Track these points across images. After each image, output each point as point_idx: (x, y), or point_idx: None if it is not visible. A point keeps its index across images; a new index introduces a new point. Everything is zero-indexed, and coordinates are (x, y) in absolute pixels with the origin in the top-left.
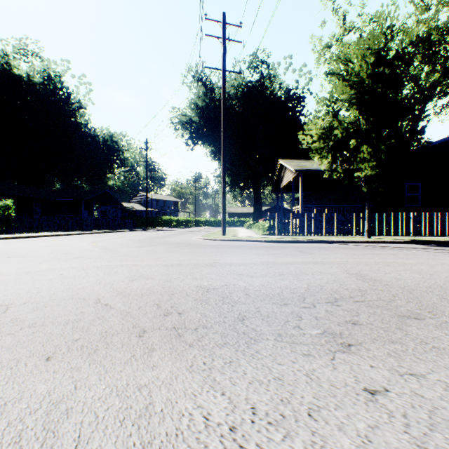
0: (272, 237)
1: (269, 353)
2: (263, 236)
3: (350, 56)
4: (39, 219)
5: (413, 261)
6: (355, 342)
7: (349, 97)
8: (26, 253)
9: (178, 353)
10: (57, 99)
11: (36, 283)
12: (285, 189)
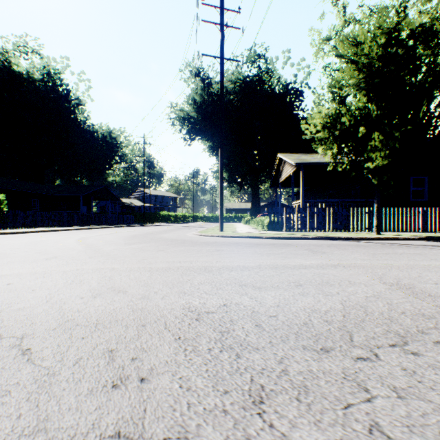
0: (273, 233)
1: None
2: (263, 232)
3: (359, 37)
4: (33, 215)
5: None
6: None
7: (358, 81)
8: None
9: None
10: (56, 96)
11: None
12: (283, 183)
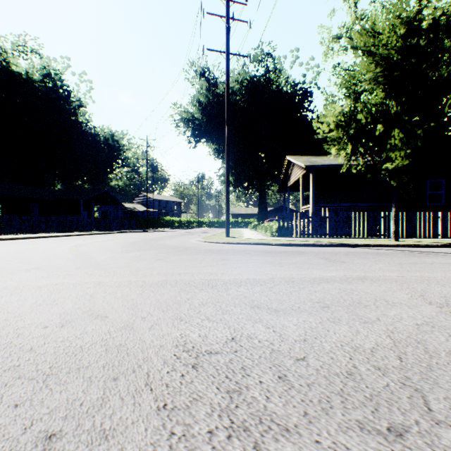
0: (283, 239)
1: None
2: (272, 238)
3: (376, 27)
4: (29, 220)
5: None
6: None
7: (375, 75)
8: None
9: None
10: (56, 98)
11: None
12: (292, 187)
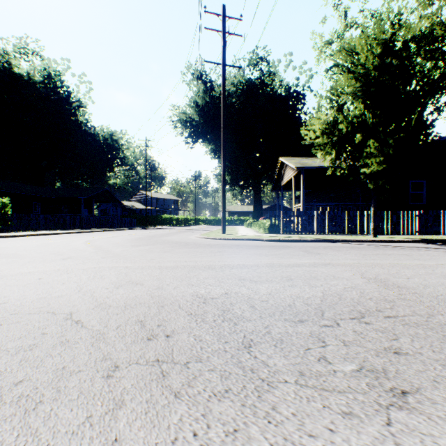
0: (274, 236)
1: (291, 412)
2: (264, 235)
3: (355, 47)
4: (37, 218)
5: (432, 263)
6: (410, 388)
7: (354, 90)
8: (13, 253)
9: (157, 411)
10: (57, 98)
11: (5, 291)
12: (285, 187)
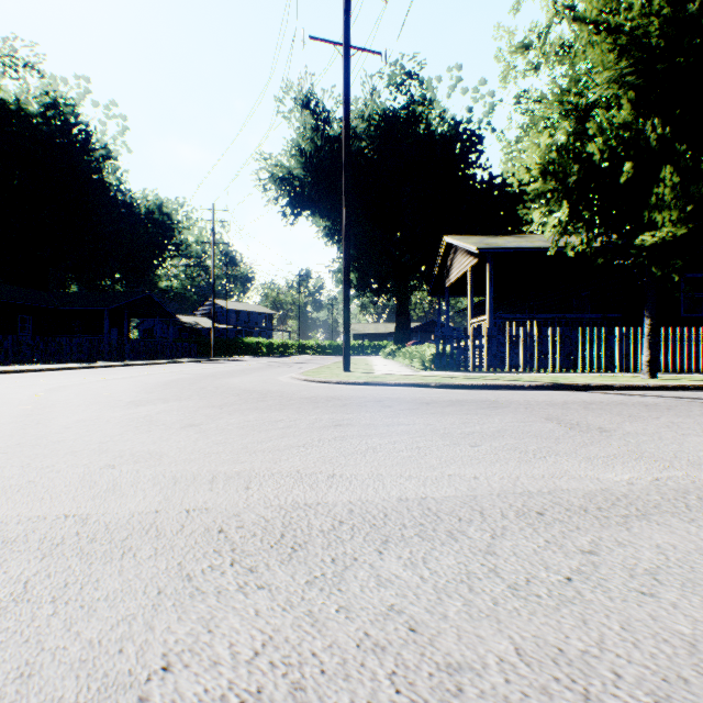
0: (446, 376)
1: None
2: (426, 374)
3: None
4: (1, 341)
5: None
6: None
7: (618, 73)
8: None
9: None
10: (67, 142)
11: None
12: (452, 289)
